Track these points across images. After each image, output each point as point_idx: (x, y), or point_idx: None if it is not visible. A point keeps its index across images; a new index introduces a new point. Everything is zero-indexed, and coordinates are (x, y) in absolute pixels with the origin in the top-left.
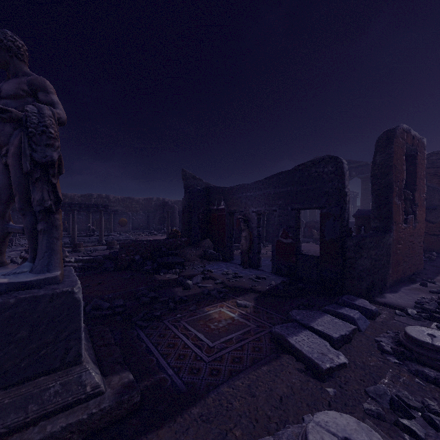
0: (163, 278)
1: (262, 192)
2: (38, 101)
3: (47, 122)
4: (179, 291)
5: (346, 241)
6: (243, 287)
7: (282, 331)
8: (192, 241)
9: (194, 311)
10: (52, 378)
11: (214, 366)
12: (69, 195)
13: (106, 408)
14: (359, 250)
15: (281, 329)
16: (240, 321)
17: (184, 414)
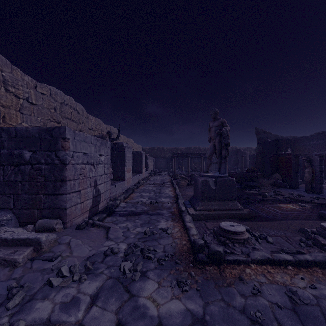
0: (249, 192)
1: (323, 141)
2: (222, 126)
3: (228, 132)
4: (260, 197)
5: None
6: (304, 200)
7: (324, 212)
8: (265, 174)
9: (271, 204)
10: (229, 202)
11: (284, 216)
12: (179, 148)
13: (245, 213)
14: None
15: (324, 211)
16: (299, 209)
17: (272, 221)
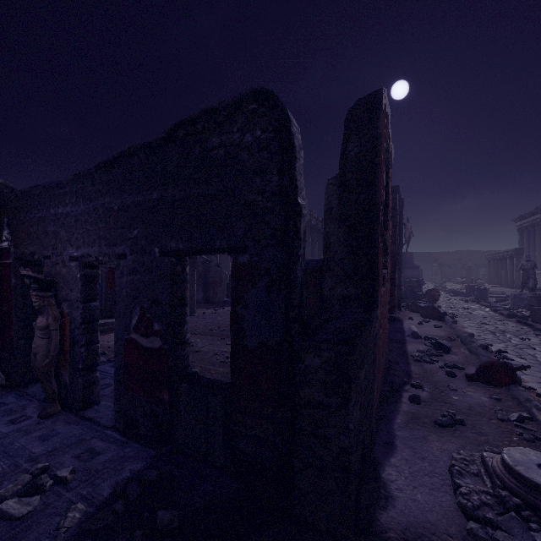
0: None
1: (92, 204)
2: None
3: None
4: None
5: (303, 354)
6: None
7: None
8: None
9: None
10: None
11: None
12: None
13: None
14: (340, 383)
15: None
16: None
17: None
